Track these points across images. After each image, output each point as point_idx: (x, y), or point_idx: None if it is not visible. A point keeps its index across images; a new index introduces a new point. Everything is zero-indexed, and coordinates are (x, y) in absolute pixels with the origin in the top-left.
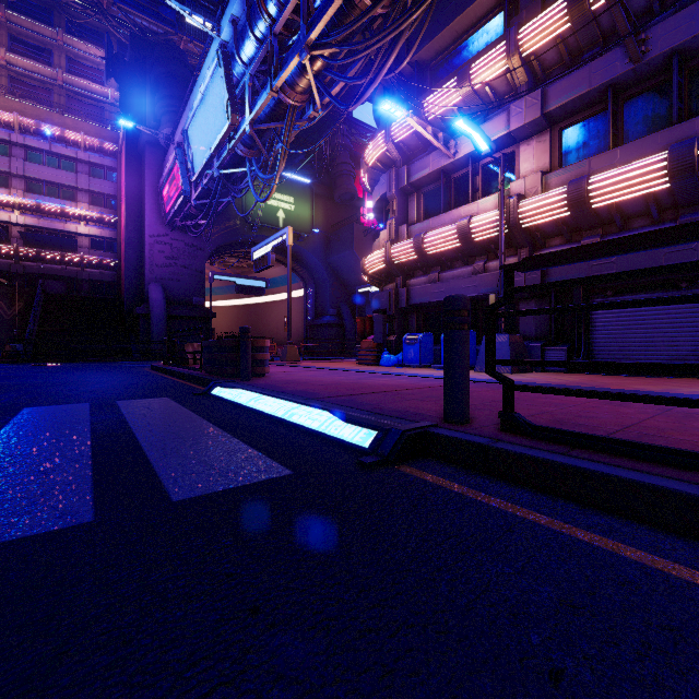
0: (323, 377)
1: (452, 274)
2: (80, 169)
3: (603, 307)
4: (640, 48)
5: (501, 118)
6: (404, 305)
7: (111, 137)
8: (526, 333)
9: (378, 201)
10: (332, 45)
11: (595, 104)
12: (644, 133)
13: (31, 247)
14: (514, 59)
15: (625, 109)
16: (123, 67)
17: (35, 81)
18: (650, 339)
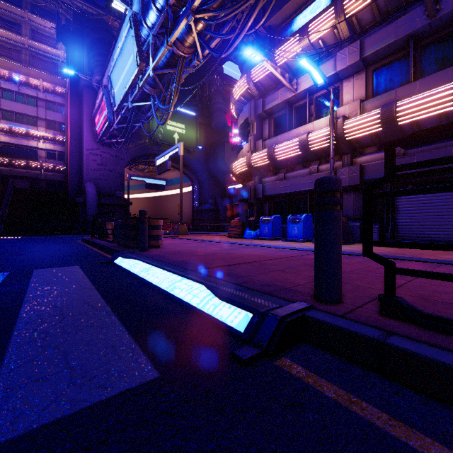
0: (203, 248)
1: (294, 174)
2: (39, 105)
3: None
4: (435, 7)
5: (330, 62)
6: (260, 196)
7: (61, 83)
8: (348, 215)
9: (242, 124)
10: (210, 10)
11: (399, 50)
12: (436, 71)
13: (5, 157)
14: (340, 19)
15: (421, 54)
16: (68, 34)
17: (9, 45)
18: (440, 219)
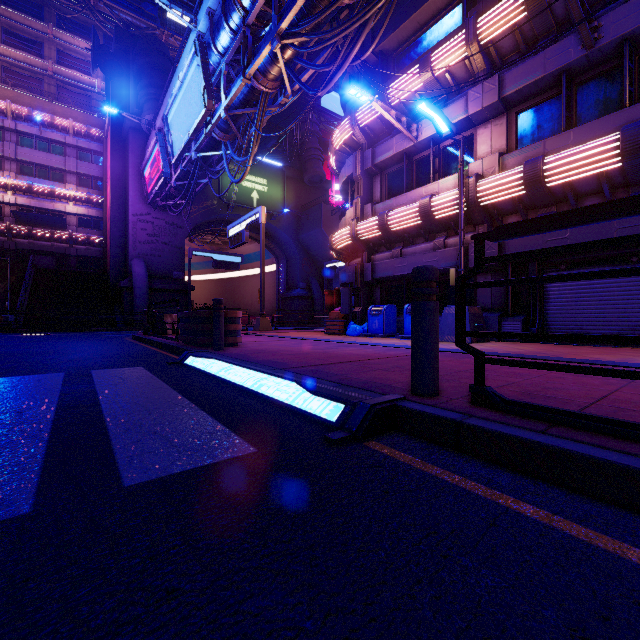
0: (293, 346)
1: (414, 250)
2: (68, 153)
3: (583, 277)
4: (593, 35)
5: (461, 103)
6: (369, 278)
7: (98, 123)
8: (484, 305)
9: (345, 182)
10: (302, 34)
11: (549, 89)
12: (596, 116)
13: (22, 225)
14: (473, 47)
15: (577, 94)
16: (109, 58)
17: (27, 71)
18: (602, 310)
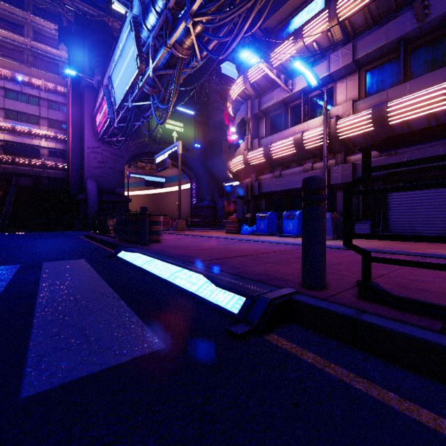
0: (201, 243)
1: (290, 172)
2: (41, 104)
3: None
4: (424, 11)
5: (324, 64)
6: (257, 193)
7: (63, 83)
8: (341, 212)
9: (239, 123)
10: (208, 14)
11: (390, 53)
12: (425, 72)
13: (8, 155)
14: (334, 22)
15: (411, 56)
16: (70, 35)
17: (12, 46)
18: (430, 216)
